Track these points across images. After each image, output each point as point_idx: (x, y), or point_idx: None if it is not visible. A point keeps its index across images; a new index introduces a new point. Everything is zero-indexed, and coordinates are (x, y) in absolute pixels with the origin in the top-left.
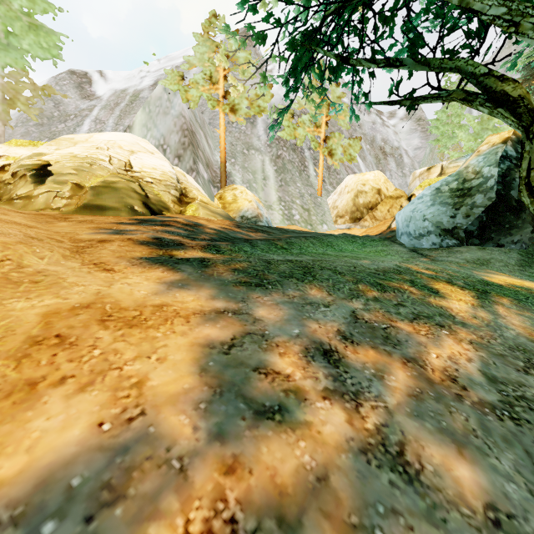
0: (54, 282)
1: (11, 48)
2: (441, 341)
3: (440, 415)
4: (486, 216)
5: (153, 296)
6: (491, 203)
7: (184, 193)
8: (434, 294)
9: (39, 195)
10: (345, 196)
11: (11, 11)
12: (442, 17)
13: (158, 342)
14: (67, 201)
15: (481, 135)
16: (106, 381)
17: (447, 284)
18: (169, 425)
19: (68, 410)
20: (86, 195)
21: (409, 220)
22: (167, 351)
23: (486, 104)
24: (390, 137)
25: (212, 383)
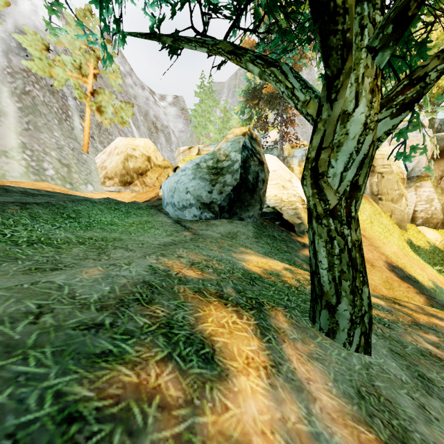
0: None
1: None
2: None
3: None
4: (233, 194)
5: None
6: (237, 183)
7: None
8: (209, 369)
9: None
10: (114, 157)
11: None
12: None
13: None
14: None
15: (223, 131)
16: None
17: (220, 303)
18: None
19: None
20: None
21: (173, 191)
22: None
23: (258, 61)
24: (161, 115)
25: None
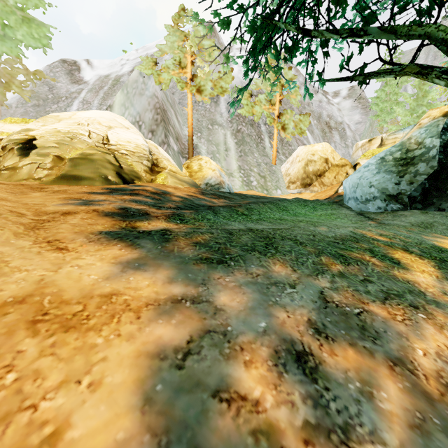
0: None
1: (7, 39)
2: (422, 329)
3: None
4: (428, 183)
5: (104, 282)
6: (433, 171)
7: (156, 164)
8: (396, 265)
9: (23, 166)
10: (296, 165)
11: (7, 6)
12: None
13: (96, 353)
14: (48, 172)
15: (417, 110)
16: (6, 436)
17: (405, 252)
18: None
19: None
20: (64, 166)
21: (356, 187)
22: (104, 369)
23: (443, 76)
24: (334, 113)
25: (156, 426)
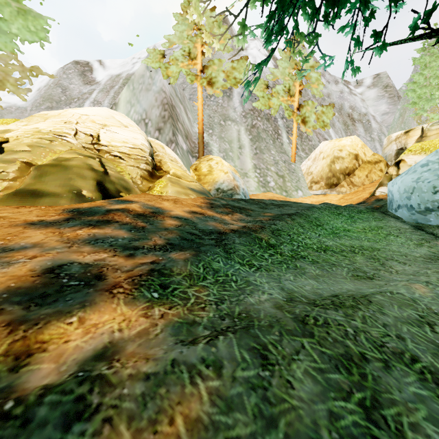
0: None
1: (1, 33)
2: None
3: None
4: None
5: None
6: None
7: (159, 166)
8: None
9: None
10: (319, 162)
11: None
12: None
13: None
14: (9, 184)
15: None
16: None
17: None
18: None
19: None
20: (27, 177)
21: (411, 192)
22: None
23: None
24: (357, 104)
25: None
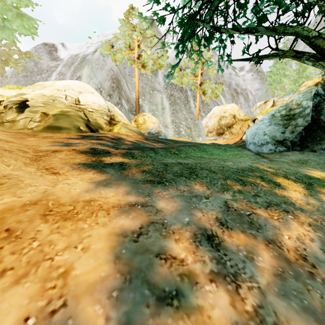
0: (14, 183)
1: (5, 28)
2: (289, 224)
3: (301, 293)
4: (304, 132)
5: (85, 193)
6: (307, 124)
7: (113, 118)
8: (277, 186)
9: (20, 120)
10: (213, 119)
11: (5, 5)
12: (279, 3)
13: (85, 233)
14: (37, 123)
15: (298, 81)
16: (38, 272)
17: (284, 178)
18: (86, 316)
19: (0, 305)
20: (49, 120)
21: (254, 135)
22: (90, 241)
23: (311, 59)
24: (240, 82)
25: (123, 270)
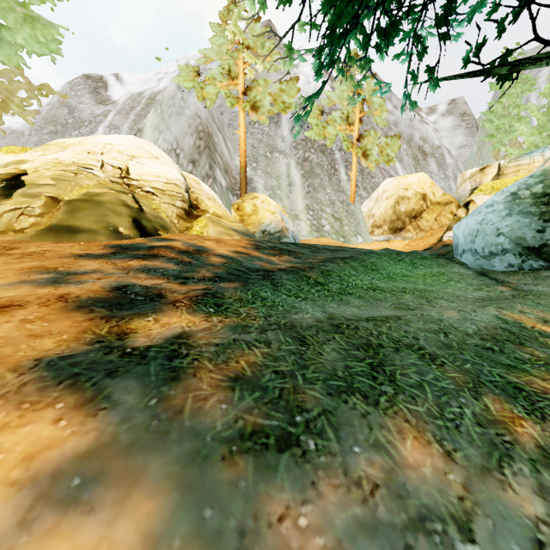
0: None
1: (3, 44)
2: None
3: None
4: None
5: None
6: None
7: (195, 205)
8: None
9: (2, 213)
10: (382, 203)
11: (3, 1)
12: None
13: None
14: (36, 220)
15: (547, 128)
16: None
17: None
18: None
19: None
20: (57, 212)
21: (475, 234)
22: None
23: None
24: (429, 135)
25: None
